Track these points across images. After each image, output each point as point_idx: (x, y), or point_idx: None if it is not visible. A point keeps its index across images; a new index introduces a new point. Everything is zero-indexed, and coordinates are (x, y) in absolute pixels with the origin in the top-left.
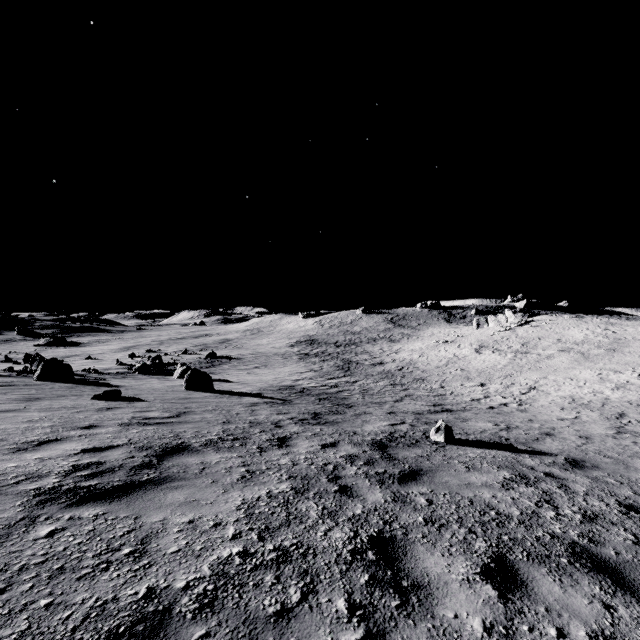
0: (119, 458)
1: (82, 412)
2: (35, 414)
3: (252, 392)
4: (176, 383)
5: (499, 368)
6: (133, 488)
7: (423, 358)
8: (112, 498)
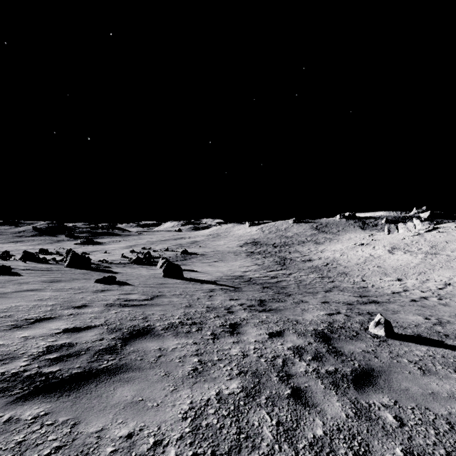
0: (90, 340)
1: (82, 293)
2: (48, 293)
3: (211, 280)
4: (158, 271)
5: (412, 266)
6: (87, 378)
7: (344, 257)
8: (62, 391)
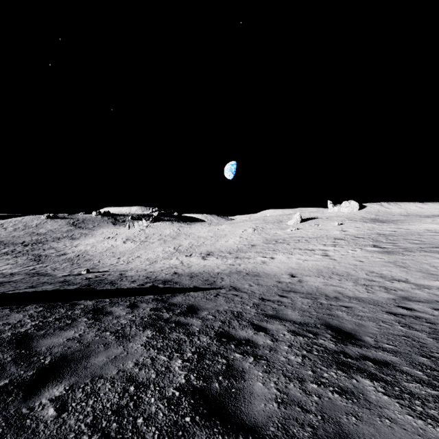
0: None
1: None
2: None
3: None
4: None
5: (130, 250)
6: None
7: (93, 248)
8: None
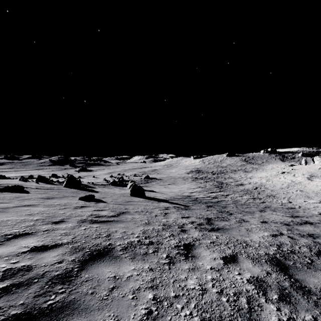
0: (49, 262)
1: (65, 209)
2: (39, 209)
3: (166, 199)
4: (127, 191)
5: None
6: None
7: (269, 182)
8: None
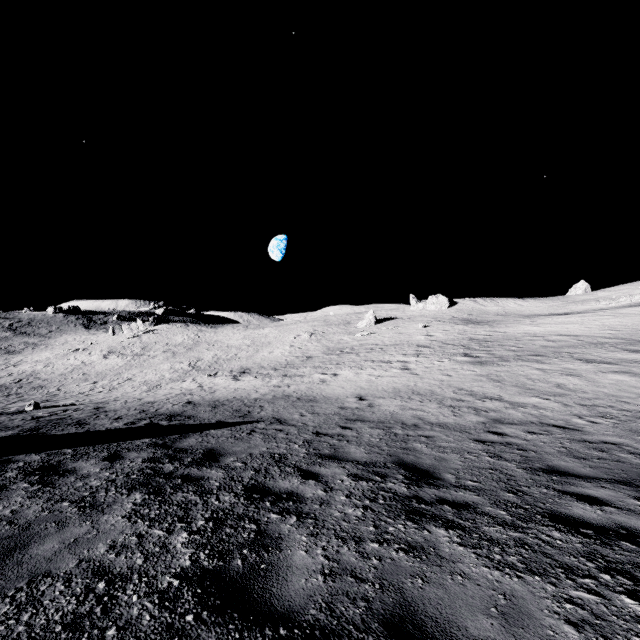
0: None
1: None
2: None
3: None
4: None
5: (116, 369)
6: None
7: (48, 368)
8: None
